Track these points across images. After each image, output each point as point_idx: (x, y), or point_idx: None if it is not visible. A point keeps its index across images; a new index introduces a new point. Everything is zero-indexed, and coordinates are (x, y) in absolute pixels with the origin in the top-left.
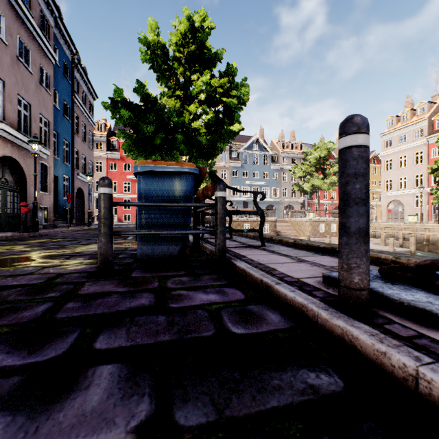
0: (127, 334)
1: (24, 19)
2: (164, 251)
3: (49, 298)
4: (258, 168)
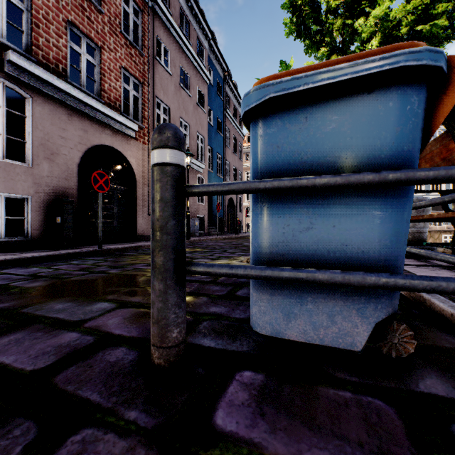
0: None
1: (184, 49)
2: (318, 323)
3: None
4: None
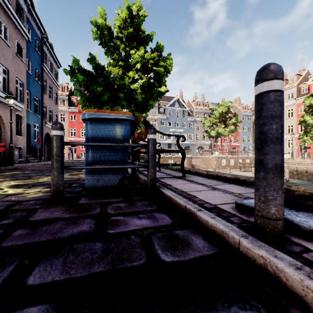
0: (63, 265)
1: (3, 5)
2: (106, 181)
3: (1, 225)
4: (179, 120)
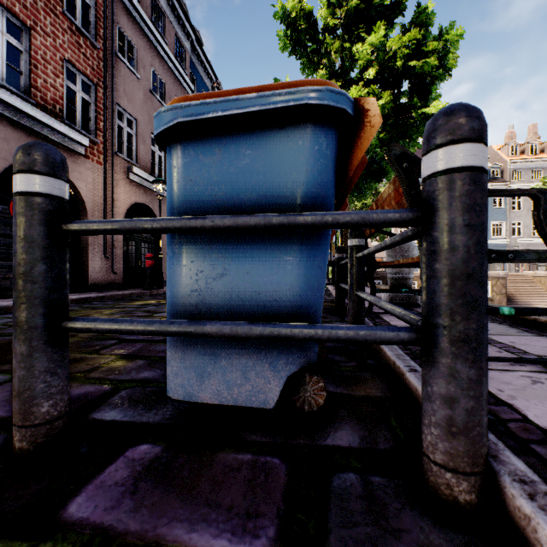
0: None
1: (157, 47)
2: (233, 382)
3: None
4: None
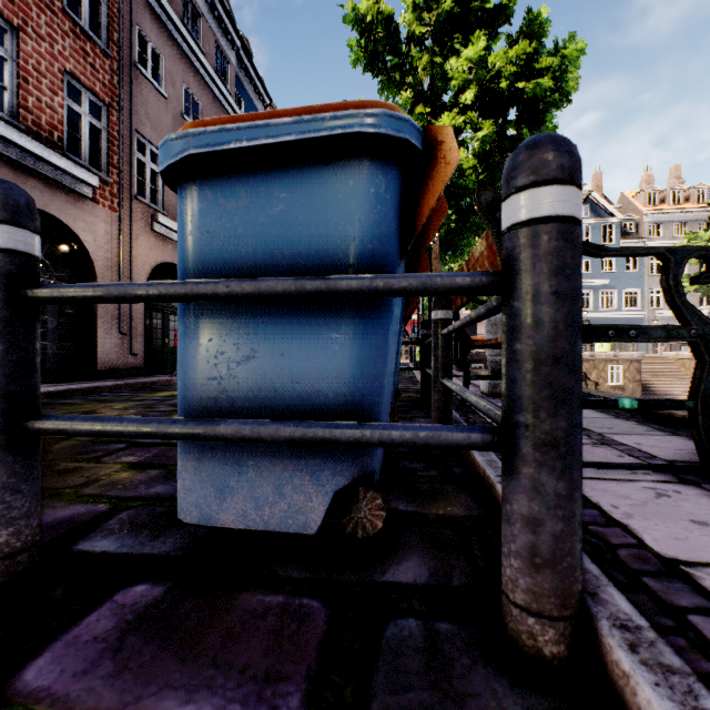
0: None
1: (191, 58)
2: (263, 499)
3: None
4: None
